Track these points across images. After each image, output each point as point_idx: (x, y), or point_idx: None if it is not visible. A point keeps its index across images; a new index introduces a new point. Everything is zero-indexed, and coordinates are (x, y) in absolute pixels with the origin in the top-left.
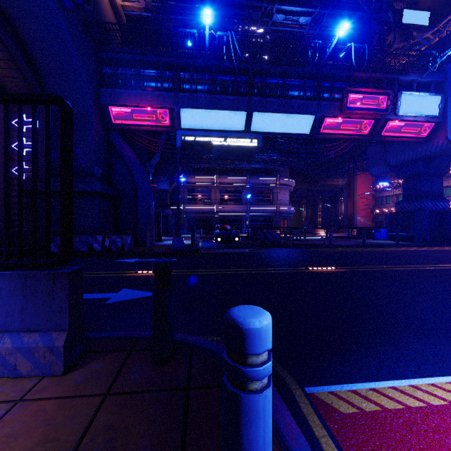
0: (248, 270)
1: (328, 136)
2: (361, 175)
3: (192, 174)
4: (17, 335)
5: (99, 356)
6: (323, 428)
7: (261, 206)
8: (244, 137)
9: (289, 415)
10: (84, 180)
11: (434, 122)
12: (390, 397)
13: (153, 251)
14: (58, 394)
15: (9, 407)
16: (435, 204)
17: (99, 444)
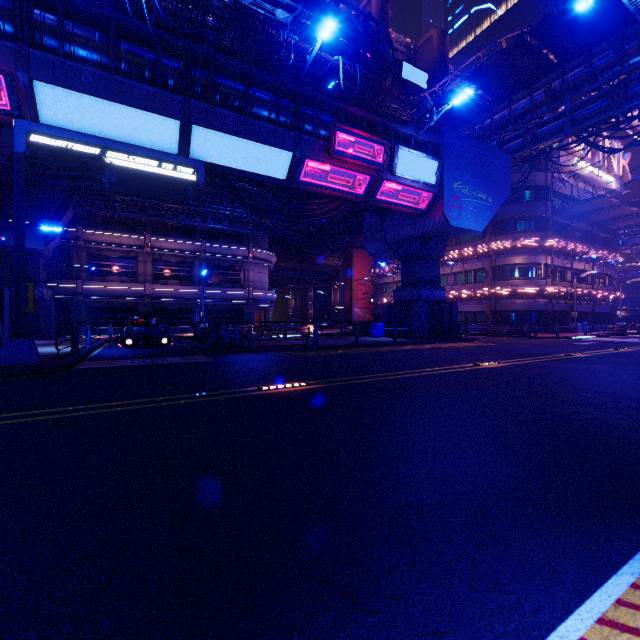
0: (141, 403)
1: (312, 188)
2: (360, 255)
3: (98, 227)
4: None
5: None
6: None
7: (225, 288)
8: (172, 160)
9: None
10: None
11: (431, 192)
12: None
13: None
14: None
15: None
16: (433, 292)
17: None
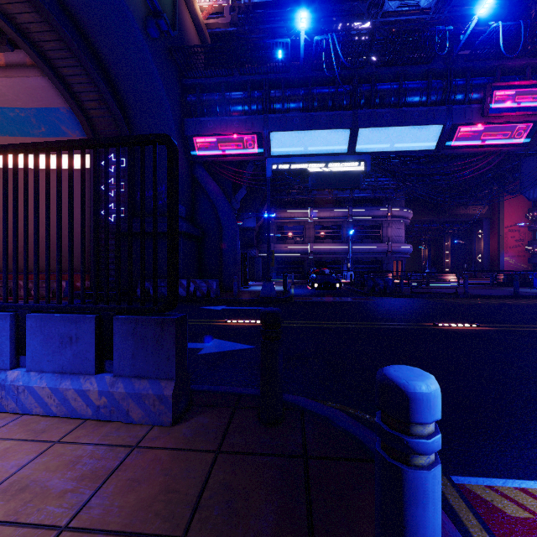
0: (356, 324)
1: (461, 150)
2: (511, 200)
3: (282, 208)
4: (128, 381)
5: (203, 410)
6: (484, 530)
7: (367, 244)
8: (348, 160)
9: None
10: None
11: None
12: None
13: (241, 298)
14: (170, 445)
15: (128, 452)
16: None
17: (219, 502)
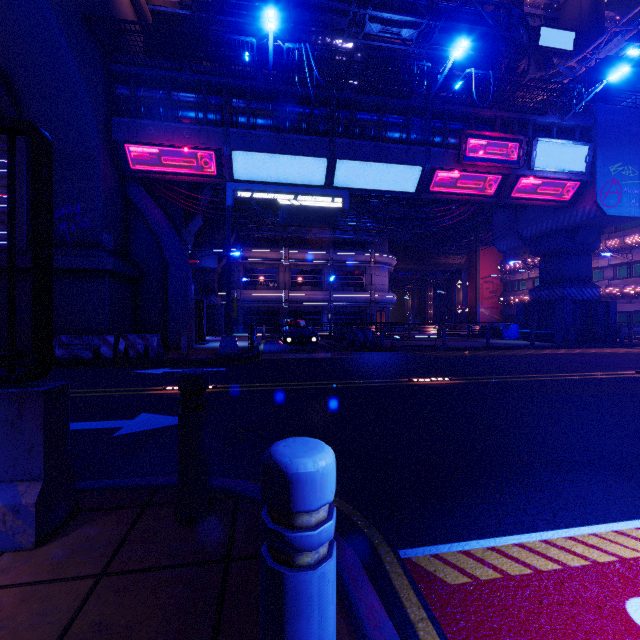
0: (328, 384)
1: (440, 196)
2: (486, 251)
3: (251, 246)
4: None
5: (94, 517)
6: (422, 607)
7: (350, 292)
8: (324, 194)
9: (373, 592)
10: (87, 252)
11: (580, 180)
12: (514, 559)
13: (192, 357)
14: (23, 579)
15: None
16: (581, 291)
17: None
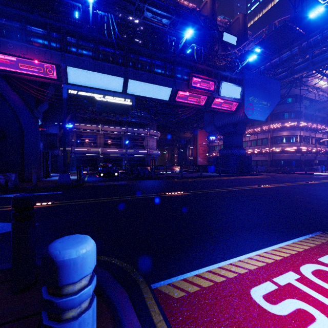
0: (122, 198)
1: (180, 103)
2: (201, 132)
3: (80, 122)
4: None
5: None
6: (160, 314)
7: (136, 149)
8: (122, 96)
9: (133, 313)
10: None
11: (238, 102)
12: (206, 279)
13: (40, 186)
14: None
15: None
16: (239, 151)
17: None
